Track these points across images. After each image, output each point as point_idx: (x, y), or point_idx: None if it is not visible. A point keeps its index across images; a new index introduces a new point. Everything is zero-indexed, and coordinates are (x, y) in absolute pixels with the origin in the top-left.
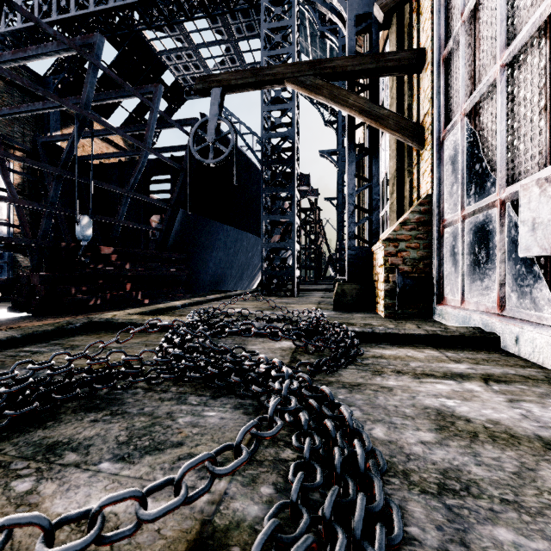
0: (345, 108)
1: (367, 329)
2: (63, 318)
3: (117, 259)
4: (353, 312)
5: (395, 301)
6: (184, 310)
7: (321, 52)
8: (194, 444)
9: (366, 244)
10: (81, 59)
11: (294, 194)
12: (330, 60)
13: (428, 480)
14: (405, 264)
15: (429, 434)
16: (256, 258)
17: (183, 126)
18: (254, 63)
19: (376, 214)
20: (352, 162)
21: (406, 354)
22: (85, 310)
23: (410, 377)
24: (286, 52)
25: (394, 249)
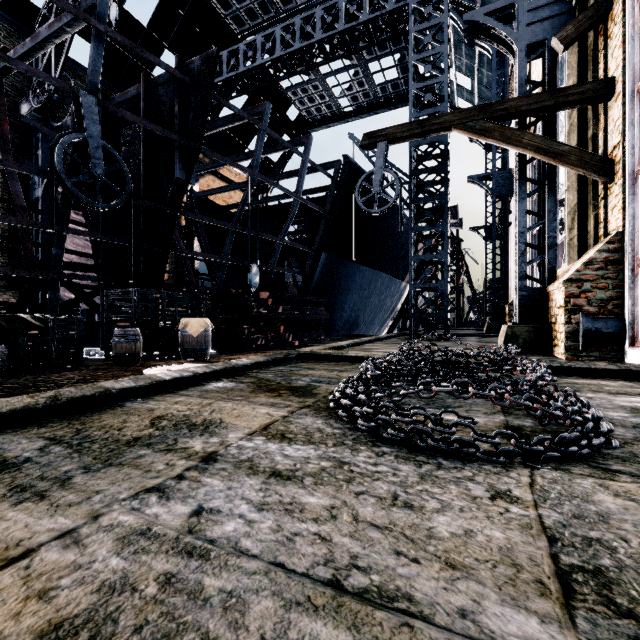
0: (519, 148)
1: (555, 364)
2: (248, 354)
3: (272, 303)
4: (526, 354)
5: (578, 343)
6: (351, 349)
7: (467, 59)
8: (469, 407)
9: (529, 282)
10: (216, 110)
11: (447, 231)
12: (501, 102)
13: (626, 425)
14: (590, 305)
15: (625, 414)
16: (389, 300)
17: (326, 170)
18: (384, 82)
19: (552, 252)
20: (523, 199)
21: (599, 383)
22: (256, 349)
23: (605, 394)
24: (437, 82)
25: (577, 289)
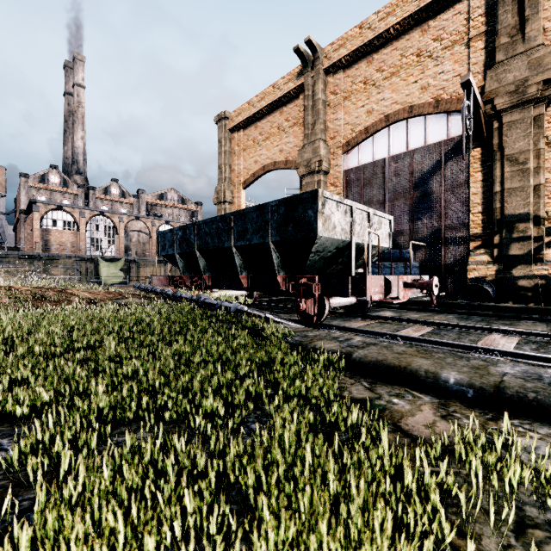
0: None
1: None
2: None
3: None
4: None
5: None
6: None
7: None
8: None
9: None
10: None
11: None
12: None
13: None
14: None
15: None
16: None
17: None
18: None
19: None
20: None
21: None
22: None
23: None
24: None
25: None
